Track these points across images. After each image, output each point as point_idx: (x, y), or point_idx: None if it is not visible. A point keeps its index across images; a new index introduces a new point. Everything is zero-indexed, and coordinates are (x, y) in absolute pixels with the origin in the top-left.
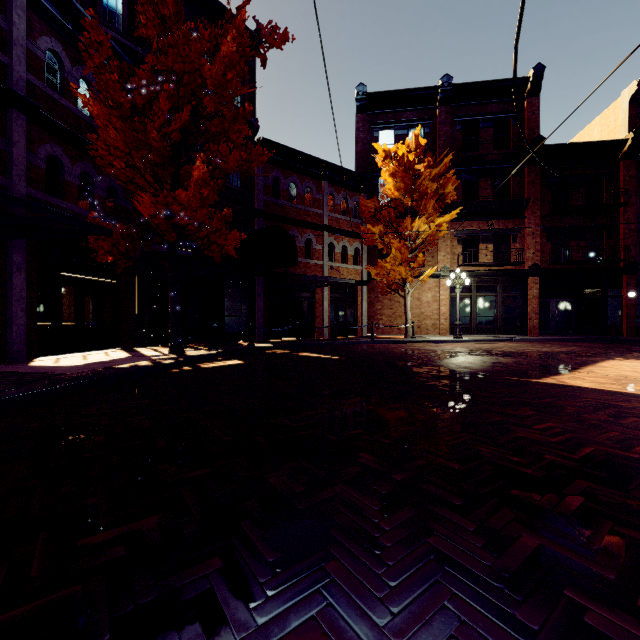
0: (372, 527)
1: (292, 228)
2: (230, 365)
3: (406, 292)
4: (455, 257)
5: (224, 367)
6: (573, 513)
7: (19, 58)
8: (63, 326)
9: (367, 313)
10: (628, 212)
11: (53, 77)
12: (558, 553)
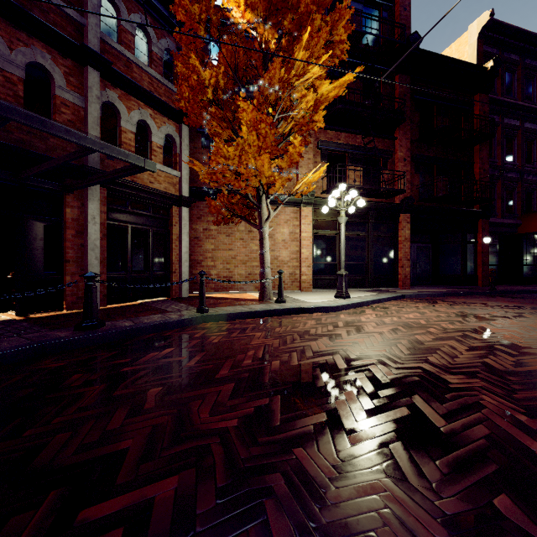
0: None
1: None
2: None
3: (263, 217)
4: (319, 179)
5: None
6: None
7: None
8: None
9: (190, 256)
10: (483, 150)
11: None
12: None
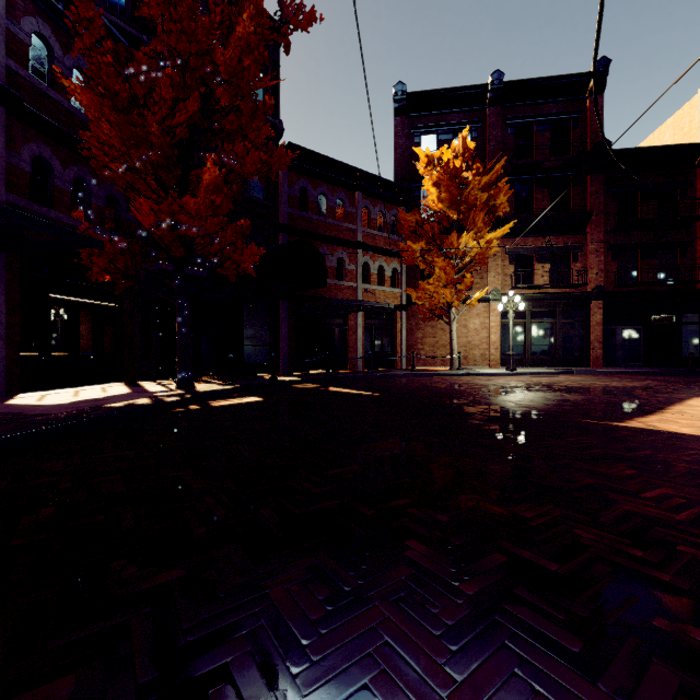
0: None
1: (321, 245)
2: (246, 403)
3: (451, 318)
4: (507, 278)
5: (238, 406)
6: None
7: None
8: (53, 357)
9: (407, 342)
10: None
11: (41, 65)
12: None
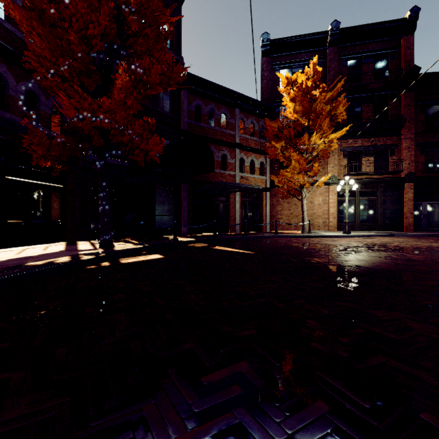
0: None
1: (211, 145)
2: (148, 260)
3: (303, 196)
4: (342, 168)
5: (141, 263)
6: None
7: None
8: (9, 223)
9: (270, 213)
10: None
11: None
12: None
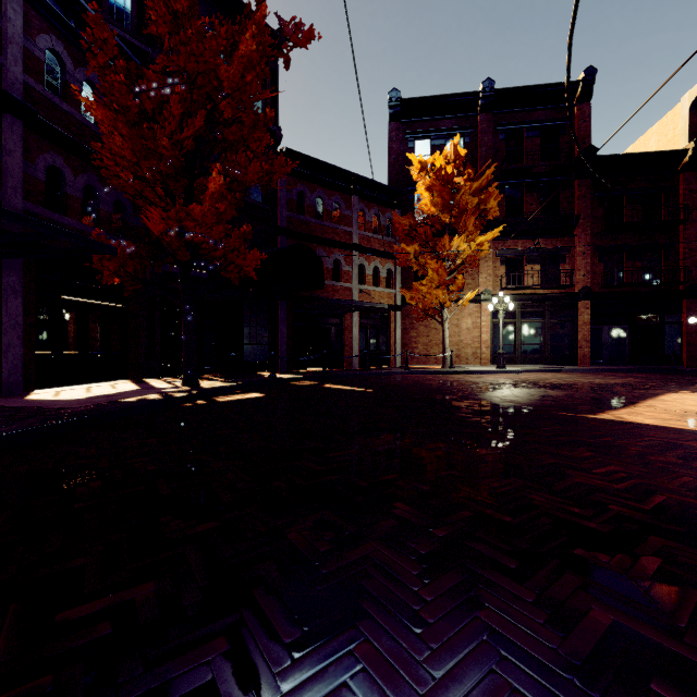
0: (410, 597)
1: (318, 247)
2: (249, 398)
3: (444, 318)
4: (498, 279)
5: (242, 401)
6: (650, 579)
7: (15, 58)
8: (65, 355)
9: (401, 341)
10: (688, 230)
11: (53, 79)
12: (638, 632)
